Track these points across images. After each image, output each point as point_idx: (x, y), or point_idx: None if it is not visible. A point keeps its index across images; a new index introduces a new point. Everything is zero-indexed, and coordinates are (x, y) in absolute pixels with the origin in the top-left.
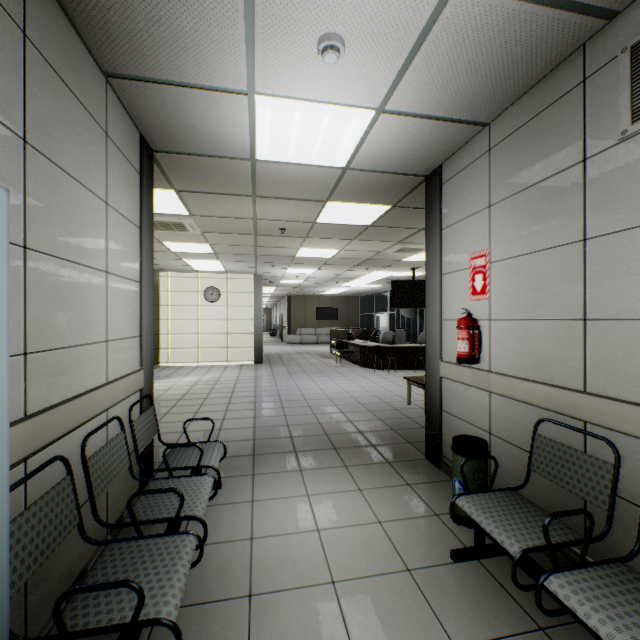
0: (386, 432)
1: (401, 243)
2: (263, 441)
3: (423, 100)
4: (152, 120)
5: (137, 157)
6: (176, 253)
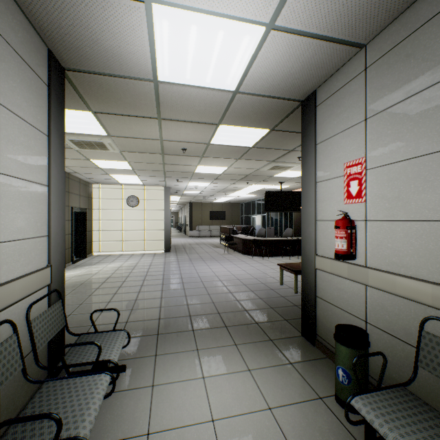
0: (266, 310)
1: (274, 162)
2: (166, 320)
3: (311, 14)
4: (56, 32)
5: (44, 69)
6: (103, 169)
